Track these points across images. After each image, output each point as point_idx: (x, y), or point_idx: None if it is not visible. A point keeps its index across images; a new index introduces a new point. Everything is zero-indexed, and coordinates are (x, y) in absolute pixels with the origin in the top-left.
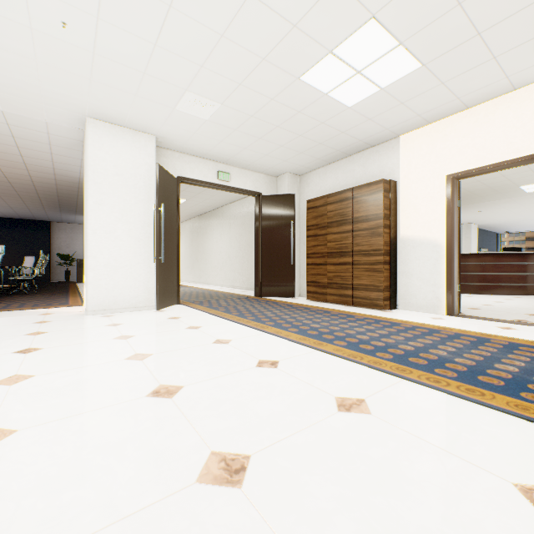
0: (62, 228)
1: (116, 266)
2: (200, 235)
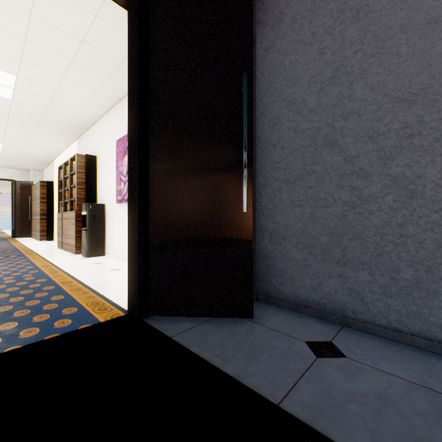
0: None
1: None
2: None
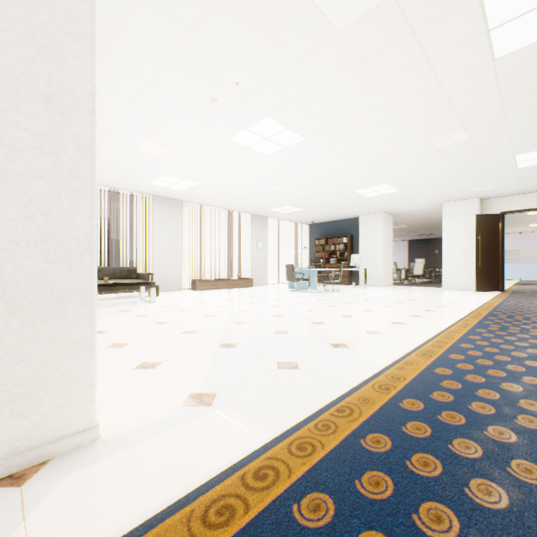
0: None
1: (455, 268)
2: None
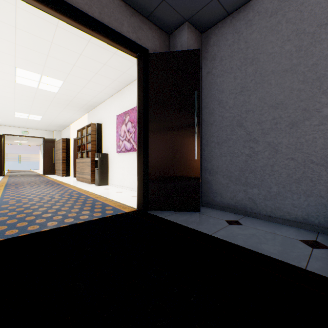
0: None
1: None
2: None
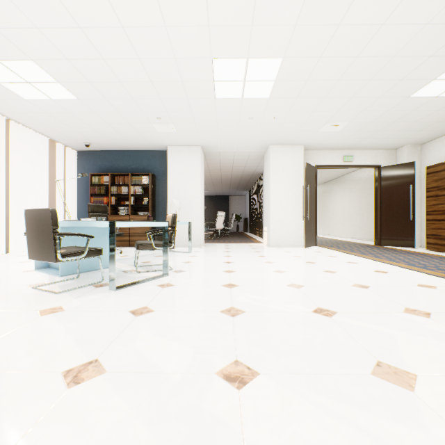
0: (234, 199)
1: (282, 222)
2: (324, 198)
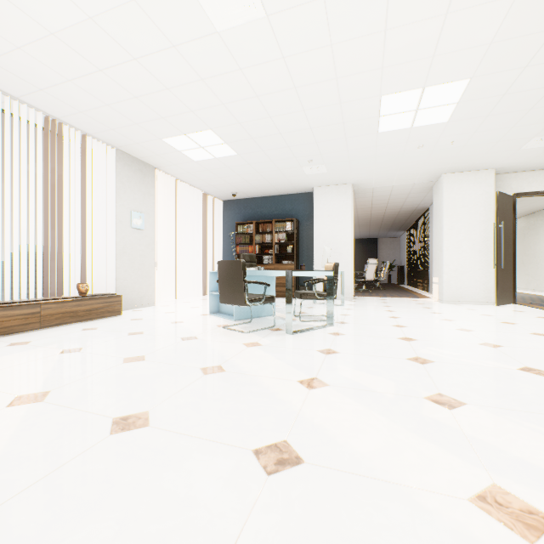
0: (384, 242)
1: (461, 271)
2: (527, 237)
